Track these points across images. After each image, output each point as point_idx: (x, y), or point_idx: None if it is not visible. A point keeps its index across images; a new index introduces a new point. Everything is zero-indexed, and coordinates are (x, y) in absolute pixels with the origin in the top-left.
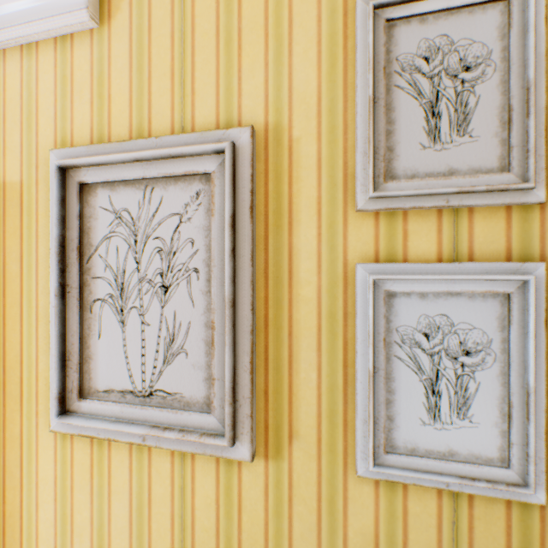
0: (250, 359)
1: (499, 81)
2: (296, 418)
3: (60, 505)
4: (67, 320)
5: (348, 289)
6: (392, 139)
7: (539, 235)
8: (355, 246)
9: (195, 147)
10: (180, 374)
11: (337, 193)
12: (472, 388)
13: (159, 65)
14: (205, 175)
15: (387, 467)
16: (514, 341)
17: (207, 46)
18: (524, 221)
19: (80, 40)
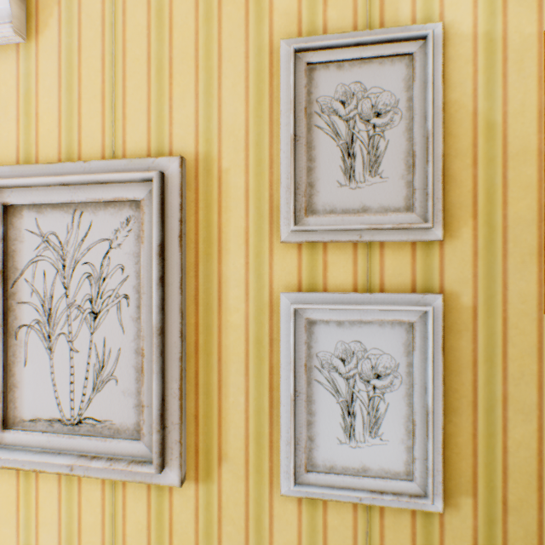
0: (179, 385)
1: (405, 128)
2: (226, 441)
3: None
4: None
5: (274, 316)
6: (313, 176)
7: (438, 269)
8: (280, 275)
9: (123, 175)
10: (110, 401)
11: (264, 223)
12: (382, 408)
13: (90, 87)
14: (136, 201)
15: (307, 486)
16: (416, 365)
17: (139, 72)
18: (426, 256)
19: (5, 54)
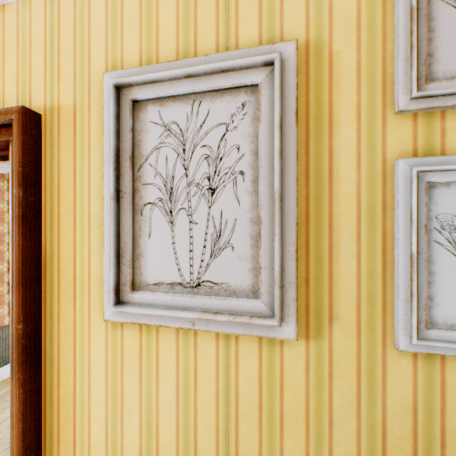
0: (295, 248)
1: None
2: (336, 302)
3: (110, 387)
4: (120, 222)
5: (387, 184)
6: (431, 46)
7: None
8: (394, 145)
9: (246, 59)
10: (226, 266)
11: (376, 98)
12: None
13: None
14: (251, 87)
15: (430, 341)
16: None
17: None
18: None
19: None
